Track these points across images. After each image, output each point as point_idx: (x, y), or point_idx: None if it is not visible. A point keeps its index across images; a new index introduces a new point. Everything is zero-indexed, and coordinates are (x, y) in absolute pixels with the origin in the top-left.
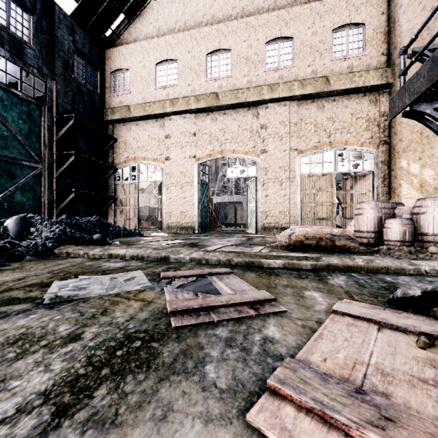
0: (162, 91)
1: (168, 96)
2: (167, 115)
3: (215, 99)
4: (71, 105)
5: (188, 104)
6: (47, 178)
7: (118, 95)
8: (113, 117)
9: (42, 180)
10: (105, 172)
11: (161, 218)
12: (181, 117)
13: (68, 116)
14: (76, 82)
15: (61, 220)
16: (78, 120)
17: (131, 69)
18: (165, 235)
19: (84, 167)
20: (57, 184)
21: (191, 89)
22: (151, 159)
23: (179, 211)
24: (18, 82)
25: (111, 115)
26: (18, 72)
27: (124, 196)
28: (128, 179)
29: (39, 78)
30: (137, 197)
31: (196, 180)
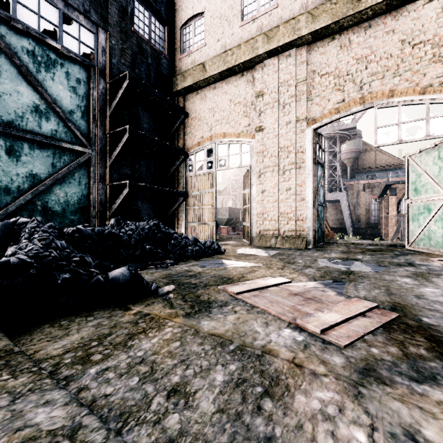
0: (251, 25)
1: (259, 31)
2: (258, 60)
3: (349, 3)
4: (130, 68)
5: (295, 30)
6: (98, 167)
7: (190, 53)
8: (184, 84)
9: (91, 170)
10: (175, 161)
11: (248, 223)
12: (282, 57)
13: (121, 77)
14: (137, 38)
15: (77, 229)
16: (134, 80)
17: (206, 11)
18: (262, 253)
19: (147, 153)
20: (110, 176)
21: (301, 5)
22: (234, 135)
23: (279, 212)
24: (57, 31)
25: (182, 82)
26: (56, 16)
27: (197, 192)
28: (202, 168)
29: (86, 27)
30: (215, 192)
31: (310, 157)
